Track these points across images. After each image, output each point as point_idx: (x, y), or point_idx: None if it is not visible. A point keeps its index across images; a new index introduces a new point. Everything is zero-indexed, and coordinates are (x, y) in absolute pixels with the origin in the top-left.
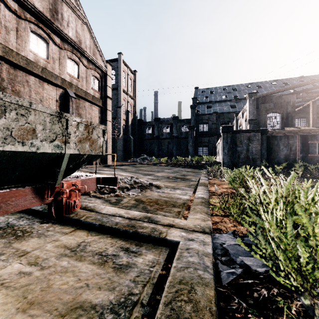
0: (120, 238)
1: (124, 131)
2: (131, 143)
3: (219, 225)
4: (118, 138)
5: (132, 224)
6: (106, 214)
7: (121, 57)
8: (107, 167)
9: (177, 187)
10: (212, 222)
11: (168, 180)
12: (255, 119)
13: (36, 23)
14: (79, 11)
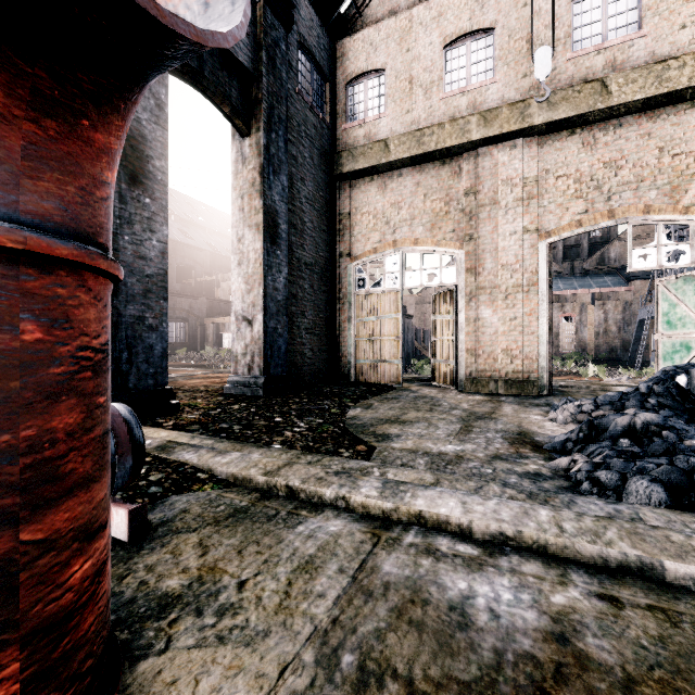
0: None
1: None
2: None
3: None
4: None
5: None
6: None
7: None
8: None
9: None
10: None
11: None
12: None
13: None
14: None
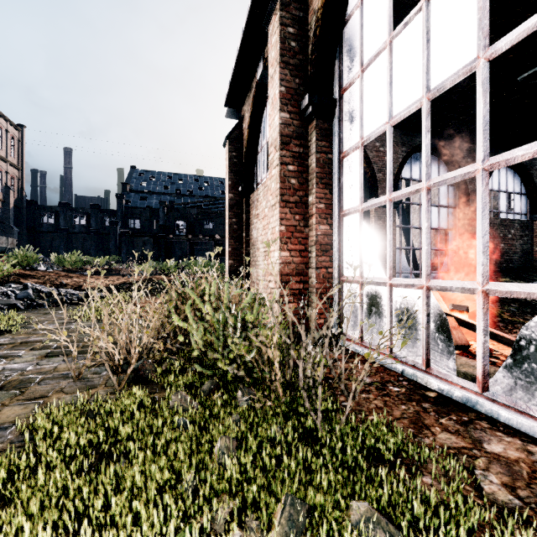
0: None
1: None
2: (15, 236)
3: None
4: None
5: None
6: None
7: None
8: None
9: None
10: None
11: None
12: (165, 225)
13: None
14: None
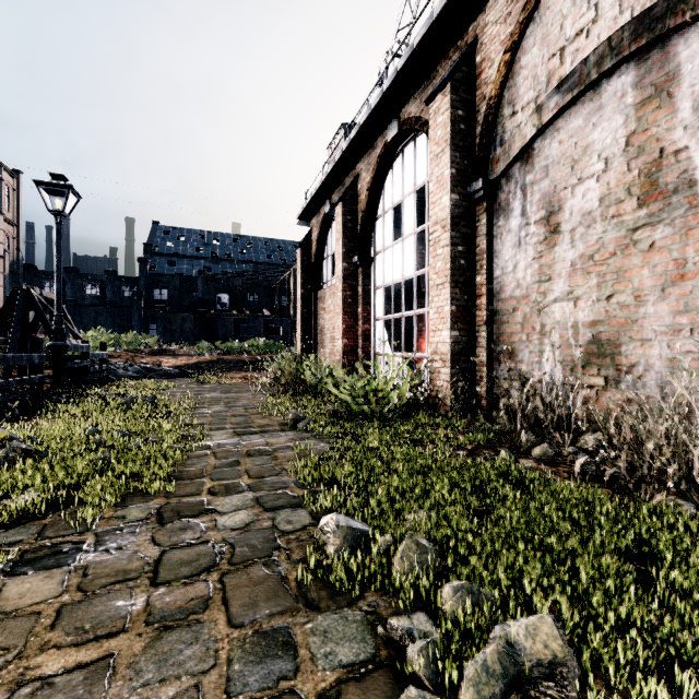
0: None
1: None
2: None
3: None
4: None
5: None
6: None
7: None
8: None
9: None
10: None
11: None
12: (205, 298)
13: None
14: None
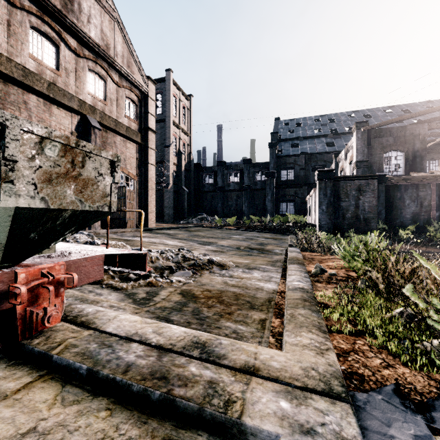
0: (130, 412)
1: (175, 180)
2: (185, 197)
3: (352, 360)
4: (167, 190)
5: (162, 370)
6: (115, 335)
7: (171, 75)
8: (147, 231)
9: (254, 265)
10: (335, 350)
11: (239, 253)
12: (366, 160)
13: (39, 15)
14: (107, 1)
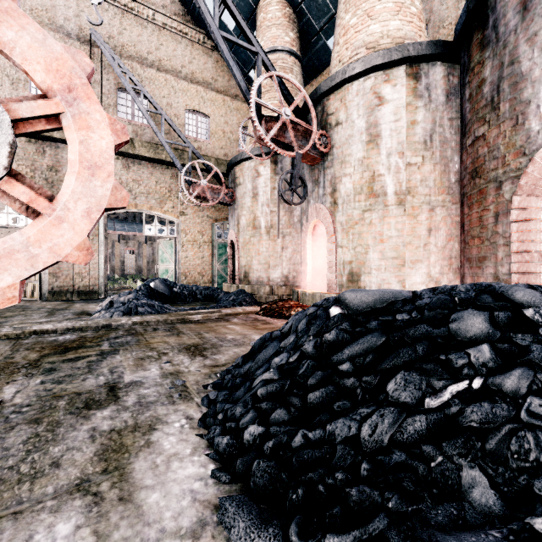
0: None
1: None
2: None
3: None
4: None
5: None
6: None
7: None
8: None
9: None
10: None
11: None
12: None
13: None
14: None
